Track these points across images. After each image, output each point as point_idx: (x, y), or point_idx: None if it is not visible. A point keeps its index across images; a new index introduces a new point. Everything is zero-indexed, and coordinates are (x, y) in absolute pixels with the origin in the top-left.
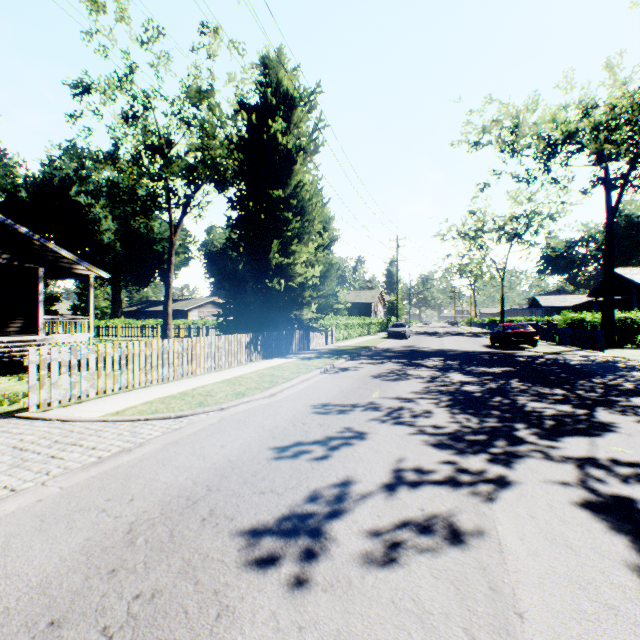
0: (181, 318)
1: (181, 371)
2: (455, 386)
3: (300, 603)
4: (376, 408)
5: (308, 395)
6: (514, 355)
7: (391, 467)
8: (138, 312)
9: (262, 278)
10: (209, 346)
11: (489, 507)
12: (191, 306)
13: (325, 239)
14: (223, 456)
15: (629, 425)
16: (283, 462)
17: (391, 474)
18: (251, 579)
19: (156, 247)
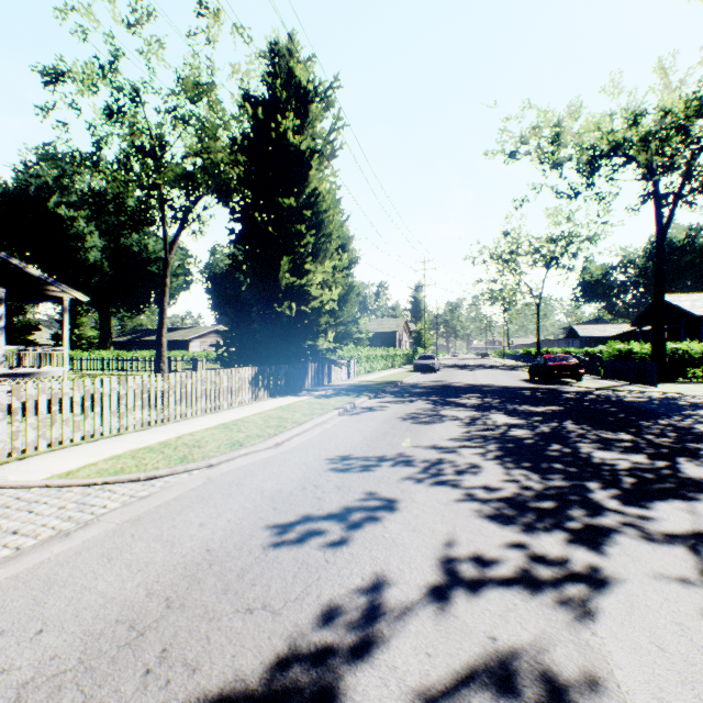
0: (180, 349)
1: (167, 414)
2: (501, 430)
3: None
4: (409, 461)
5: (323, 444)
6: (559, 391)
7: (438, 557)
8: (131, 342)
9: (270, 302)
10: (203, 382)
11: (592, 630)
12: (192, 335)
13: (344, 261)
14: (200, 542)
15: None
16: (285, 551)
17: (439, 569)
18: None
19: (151, 268)
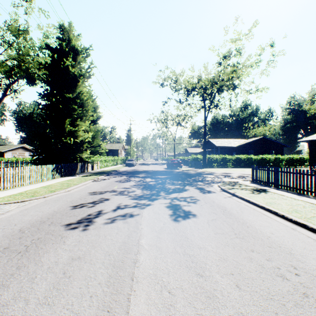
0: None
1: (14, 184)
2: (147, 182)
3: (86, 232)
4: (115, 191)
5: (86, 189)
6: (173, 171)
7: (117, 205)
8: None
9: (60, 137)
10: (31, 171)
11: (143, 210)
12: (6, 149)
13: (95, 117)
14: (51, 210)
15: (192, 189)
16: (77, 209)
17: (116, 207)
18: (70, 231)
19: None
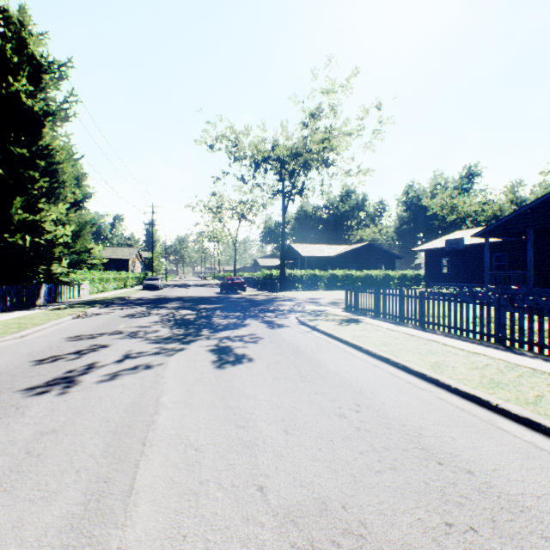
0: None
1: None
2: (181, 316)
3: (65, 396)
4: (121, 333)
5: (62, 333)
6: (230, 297)
7: (123, 354)
8: None
9: None
10: None
11: (170, 357)
12: None
13: (78, 194)
14: None
15: (255, 323)
16: (45, 364)
17: (123, 357)
18: (35, 398)
19: None
